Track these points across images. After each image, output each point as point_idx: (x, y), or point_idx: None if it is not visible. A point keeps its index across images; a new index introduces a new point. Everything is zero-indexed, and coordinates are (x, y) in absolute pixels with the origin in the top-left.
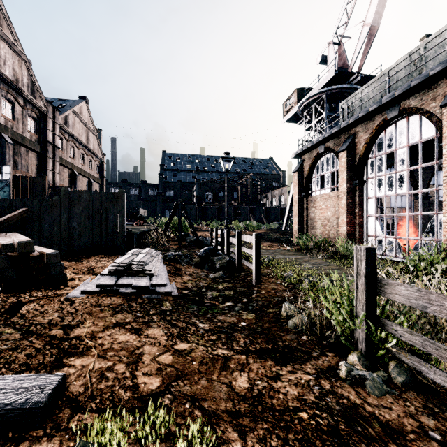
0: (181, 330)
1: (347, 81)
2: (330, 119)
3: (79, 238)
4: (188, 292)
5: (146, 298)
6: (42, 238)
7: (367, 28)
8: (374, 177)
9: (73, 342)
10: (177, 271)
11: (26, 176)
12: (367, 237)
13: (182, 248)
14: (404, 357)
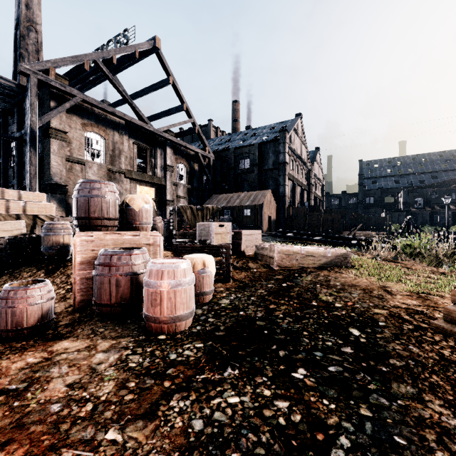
0: None
1: None
2: None
3: None
4: None
5: None
6: None
7: None
8: None
9: None
10: None
11: (311, 205)
12: None
13: None
14: None
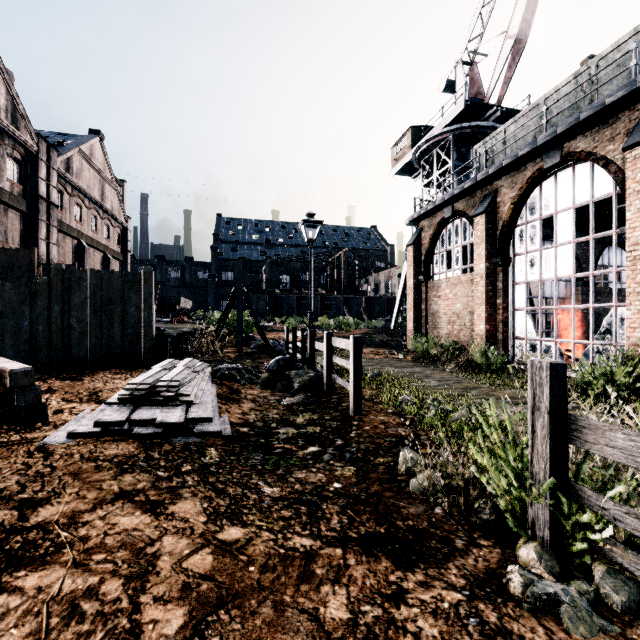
0: (233, 500)
1: (482, 117)
2: (458, 171)
3: (81, 343)
4: (248, 431)
5: (178, 443)
6: (20, 343)
7: (510, 42)
8: (525, 252)
9: (32, 536)
10: (232, 394)
11: (2, 247)
12: (513, 340)
13: (243, 357)
14: (622, 559)
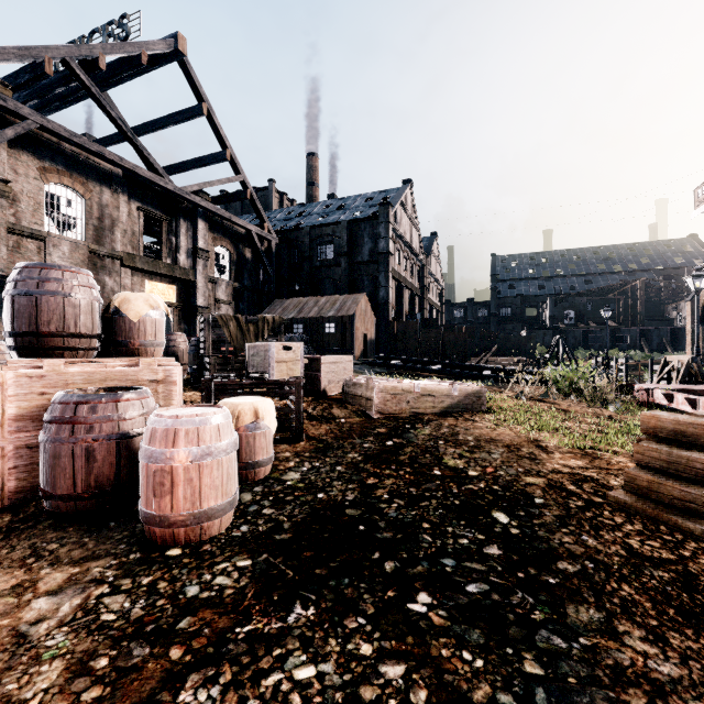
0: None
1: None
2: None
3: None
4: None
5: None
6: None
7: None
8: None
9: None
10: None
11: (425, 318)
12: None
13: None
14: None
